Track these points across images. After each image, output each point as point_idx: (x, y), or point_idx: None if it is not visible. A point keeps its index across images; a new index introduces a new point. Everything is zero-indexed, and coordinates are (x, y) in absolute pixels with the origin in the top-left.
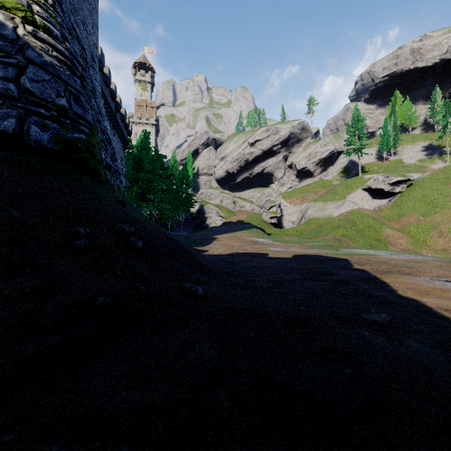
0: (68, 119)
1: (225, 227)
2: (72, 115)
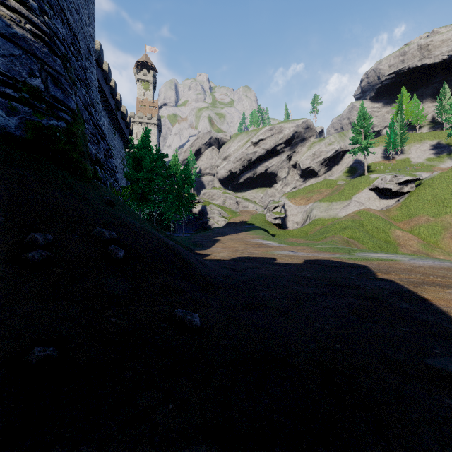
0: (43, 103)
1: (228, 228)
2: (49, 98)
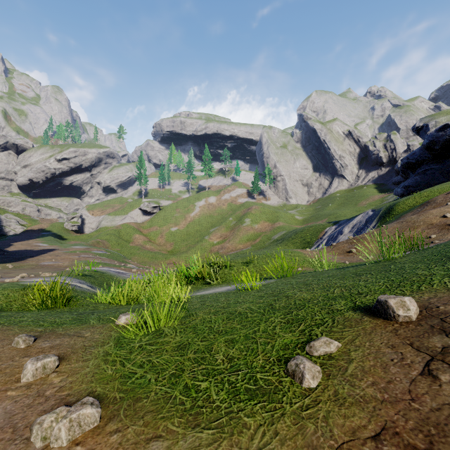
0: None
1: (23, 236)
2: None
